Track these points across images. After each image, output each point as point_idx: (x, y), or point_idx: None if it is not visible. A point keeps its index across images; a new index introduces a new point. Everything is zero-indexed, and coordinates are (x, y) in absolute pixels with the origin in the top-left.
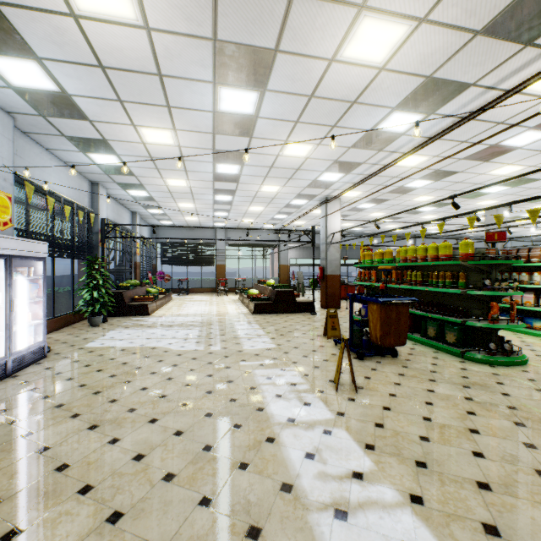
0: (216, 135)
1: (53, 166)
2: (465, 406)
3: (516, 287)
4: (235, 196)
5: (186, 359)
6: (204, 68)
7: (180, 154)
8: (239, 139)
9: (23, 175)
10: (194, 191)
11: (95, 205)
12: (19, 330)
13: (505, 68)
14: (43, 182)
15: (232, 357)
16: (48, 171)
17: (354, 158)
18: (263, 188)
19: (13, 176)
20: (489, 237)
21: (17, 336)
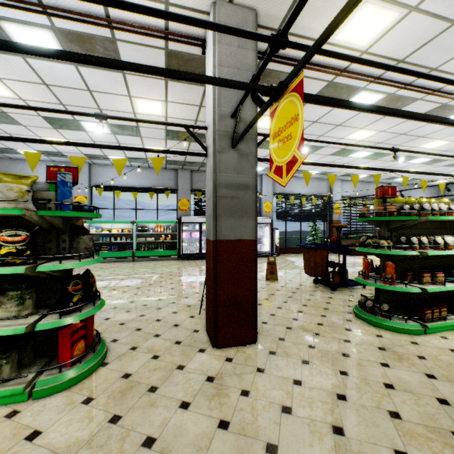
0: (314, 153)
1: (298, 182)
2: (263, 292)
3: (375, 245)
4: (424, 157)
5: (283, 265)
6: (266, 151)
7: (324, 161)
8: (323, 149)
9: (278, 192)
10: (383, 166)
11: (331, 191)
12: (261, 245)
13: (318, 74)
14: (292, 191)
15: (292, 269)
16: (295, 185)
17: (419, 110)
18: (424, 147)
19: (272, 195)
20: (376, 194)
21: (260, 247)
